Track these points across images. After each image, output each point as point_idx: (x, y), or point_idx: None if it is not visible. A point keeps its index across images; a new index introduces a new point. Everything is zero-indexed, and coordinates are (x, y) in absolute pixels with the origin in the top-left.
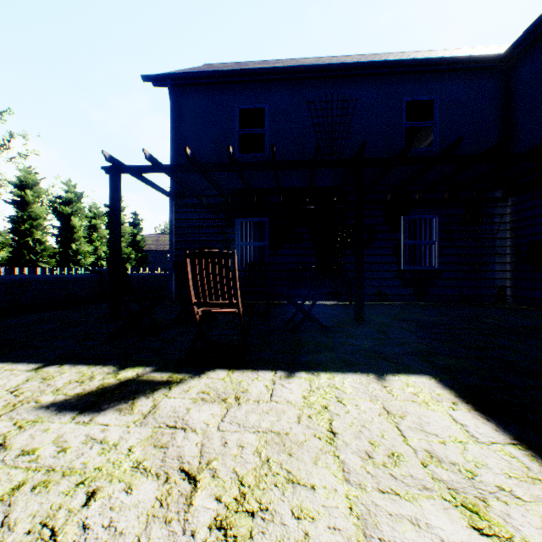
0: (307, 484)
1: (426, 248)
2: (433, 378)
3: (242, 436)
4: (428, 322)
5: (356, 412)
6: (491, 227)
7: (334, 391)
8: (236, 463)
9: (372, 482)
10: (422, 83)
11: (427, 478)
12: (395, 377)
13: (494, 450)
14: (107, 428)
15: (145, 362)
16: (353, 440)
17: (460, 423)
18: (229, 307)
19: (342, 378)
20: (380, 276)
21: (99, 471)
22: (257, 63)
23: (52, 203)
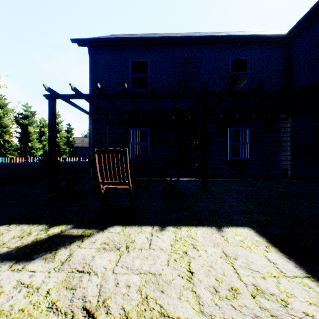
0: (174, 317)
1: (242, 146)
2: (251, 229)
3: (129, 277)
4: (245, 191)
5: (205, 255)
6: (279, 134)
7: (190, 240)
8: (124, 301)
9: (219, 313)
10: (240, 49)
11: (256, 307)
12: (228, 229)
13: (297, 283)
14: (33, 274)
15: (67, 221)
16: (205, 278)
17: (272, 262)
18: (123, 185)
19: (195, 230)
20: (216, 163)
21: (22, 312)
22: (143, 34)
23: (16, 118)
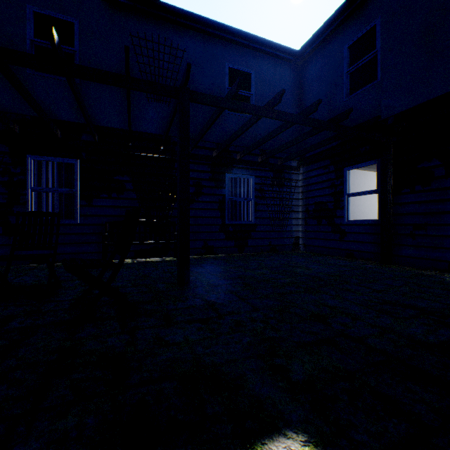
0: None
1: (245, 205)
2: (310, 442)
3: None
4: (254, 278)
5: None
6: (290, 189)
7: None
8: None
9: None
10: (242, 55)
11: None
12: None
13: None
14: None
15: None
16: None
17: None
18: None
19: None
20: (207, 230)
21: None
22: None
23: None
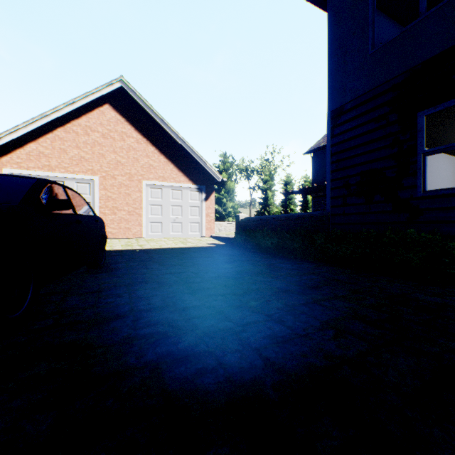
0: None
1: None
2: None
3: None
4: None
5: None
6: None
7: None
8: None
9: None
10: None
11: None
12: None
13: None
14: None
15: None
16: None
17: None
18: None
19: None
20: None
21: None
22: None
23: None
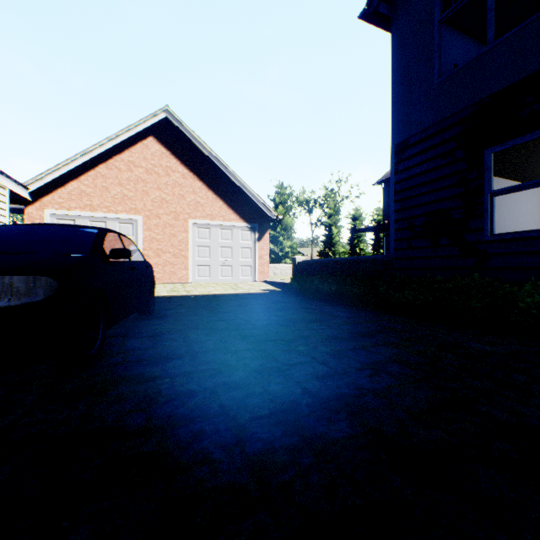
0: None
1: None
2: None
3: None
4: None
5: None
6: None
7: None
8: None
9: None
10: None
11: None
12: None
13: None
14: None
15: None
16: None
17: None
18: None
19: None
20: None
21: None
22: None
23: None
